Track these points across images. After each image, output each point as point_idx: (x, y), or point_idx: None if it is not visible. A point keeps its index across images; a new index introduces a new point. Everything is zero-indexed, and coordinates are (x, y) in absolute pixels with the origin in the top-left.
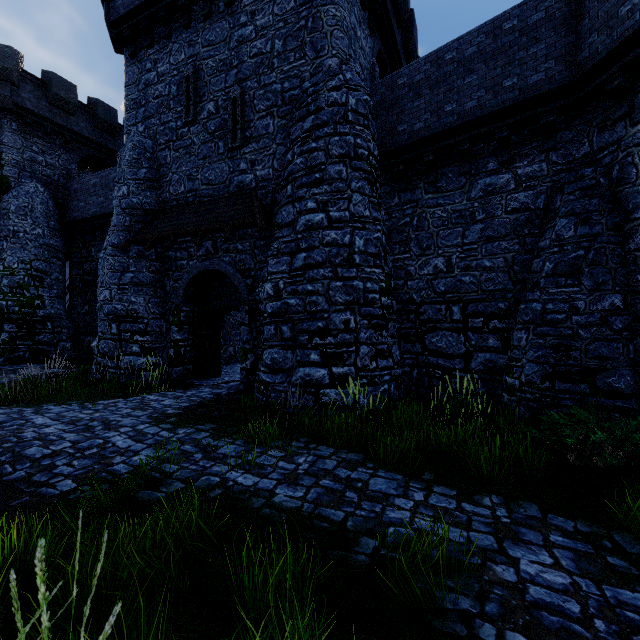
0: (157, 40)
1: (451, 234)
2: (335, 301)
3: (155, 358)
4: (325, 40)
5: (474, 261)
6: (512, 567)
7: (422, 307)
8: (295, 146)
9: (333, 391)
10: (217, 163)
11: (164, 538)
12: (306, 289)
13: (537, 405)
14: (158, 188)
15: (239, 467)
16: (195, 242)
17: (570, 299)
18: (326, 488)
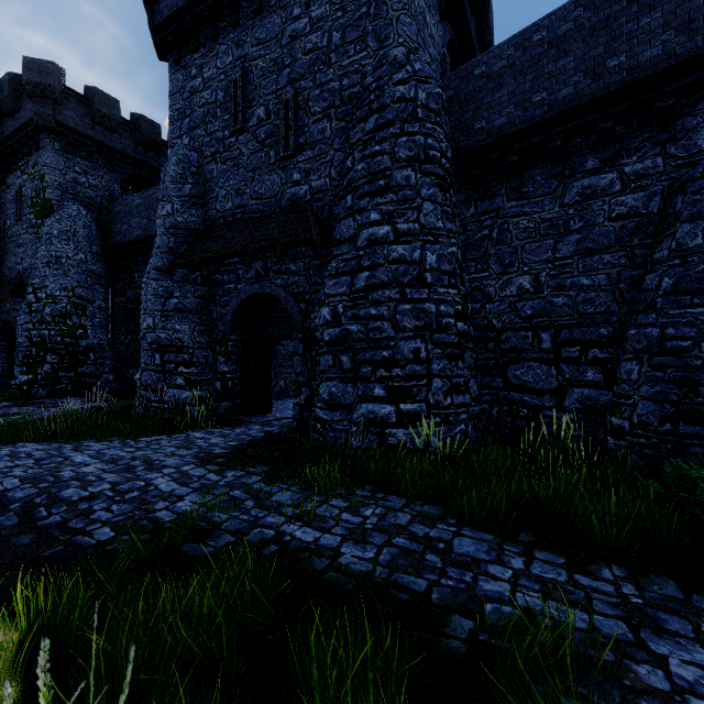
0: (203, 43)
1: (539, 248)
2: (403, 327)
3: (201, 392)
4: (390, 27)
5: (568, 279)
6: (660, 669)
7: (503, 334)
8: (355, 151)
9: (401, 431)
10: (268, 175)
11: (213, 608)
12: (369, 313)
13: (654, 452)
14: (204, 205)
15: (296, 519)
16: (244, 262)
17: (698, 322)
18: (401, 548)
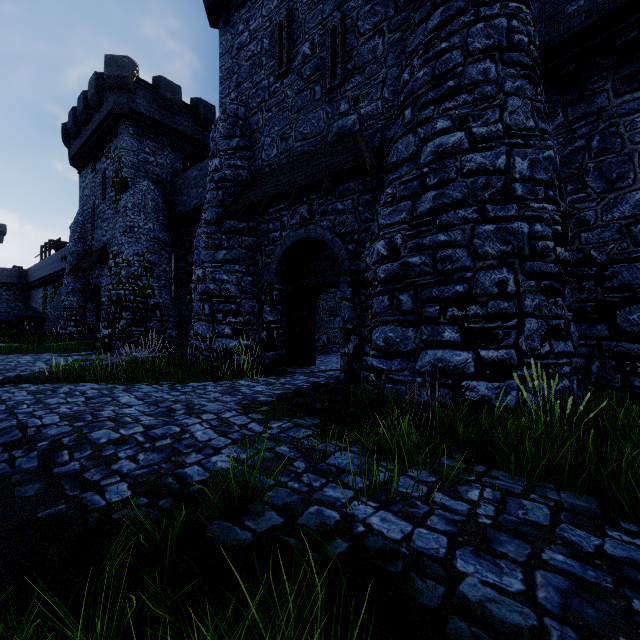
0: None
1: None
2: (483, 253)
3: (247, 341)
4: None
5: None
6: None
7: (609, 268)
8: (414, 58)
9: (483, 384)
10: (313, 112)
11: None
12: (436, 240)
13: None
14: (250, 157)
15: (368, 495)
16: (289, 201)
17: None
18: (569, 576)
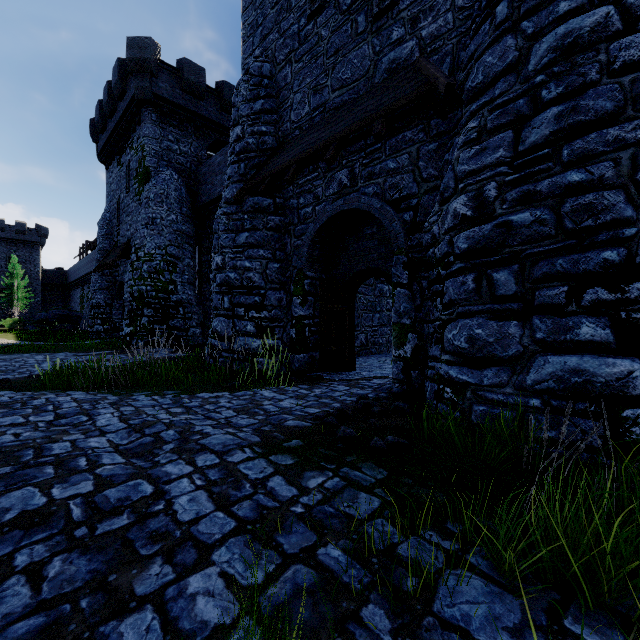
0: None
1: None
2: None
3: (273, 340)
4: None
5: None
6: None
7: None
8: None
9: None
10: (355, 50)
11: None
12: (563, 182)
13: None
14: (277, 121)
15: None
16: (326, 158)
17: None
18: None
